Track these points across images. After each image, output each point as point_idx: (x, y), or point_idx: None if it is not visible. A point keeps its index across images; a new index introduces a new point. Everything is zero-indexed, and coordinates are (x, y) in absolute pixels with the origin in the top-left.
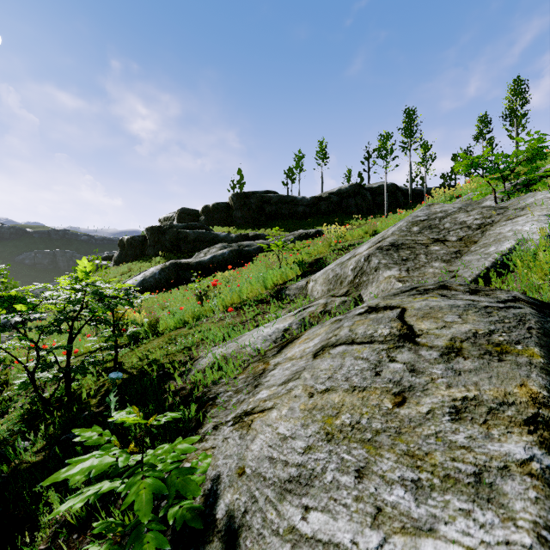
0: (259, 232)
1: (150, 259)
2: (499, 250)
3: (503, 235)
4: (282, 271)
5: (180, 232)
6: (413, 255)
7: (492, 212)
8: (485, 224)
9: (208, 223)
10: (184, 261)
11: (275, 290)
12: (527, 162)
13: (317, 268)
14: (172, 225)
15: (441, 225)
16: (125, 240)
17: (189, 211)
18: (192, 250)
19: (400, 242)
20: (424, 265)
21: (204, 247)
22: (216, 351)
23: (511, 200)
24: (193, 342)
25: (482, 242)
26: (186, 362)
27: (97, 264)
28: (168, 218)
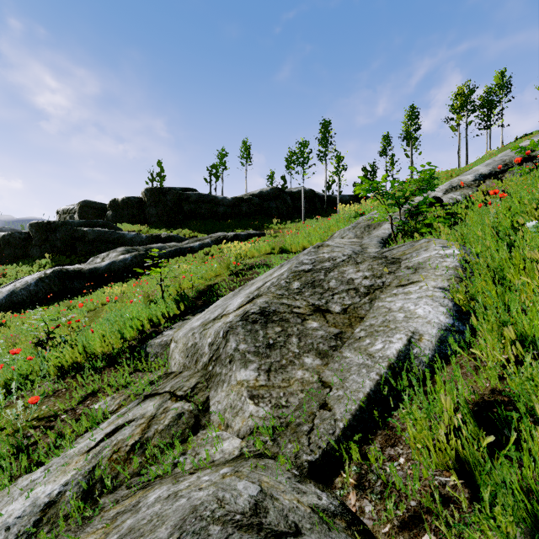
0: (174, 233)
1: (34, 263)
2: (387, 354)
3: (393, 314)
4: (151, 313)
5: (75, 230)
6: (283, 337)
7: (384, 269)
8: (375, 288)
9: (116, 220)
10: (73, 268)
11: (141, 337)
12: (419, 192)
13: (205, 301)
14: (65, 221)
15: (326, 282)
16: (1, 237)
17: (93, 205)
18: (92, 252)
19: (273, 309)
20: (293, 362)
21: (106, 248)
22: None
23: (405, 246)
24: None
25: (369, 322)
26: None
27: None
28: (67, 211)
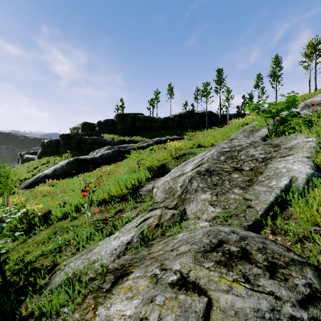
0: (132, 138)
1: (62, 155)
2: (279, 186)
3: (279, 170)
4: (138, 176)
5: (81, 138)
6: (221, 181)
7: (271, 149)
8: (267, 158)
9: (100, 132)
10: (83, 157)
11: (133, 188)
12: (286, 109)
13: (162, 171)
14: (76, 133)
15: (238, 156)
16: (45, 142)
17: (89, 124)
18: (90, 149)
19: (212, 169)
20: (228, 191)
21: (97, 147)
22: (72, 264)
23: (281, 138)
24: (66, 240)
25: (266, 174)
26: (50, 269)
27: (26, 157)
28: (75, 128)
